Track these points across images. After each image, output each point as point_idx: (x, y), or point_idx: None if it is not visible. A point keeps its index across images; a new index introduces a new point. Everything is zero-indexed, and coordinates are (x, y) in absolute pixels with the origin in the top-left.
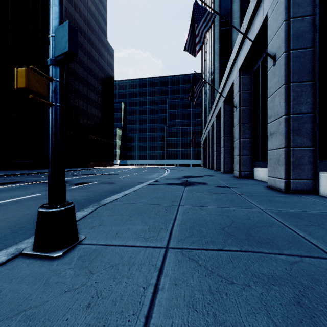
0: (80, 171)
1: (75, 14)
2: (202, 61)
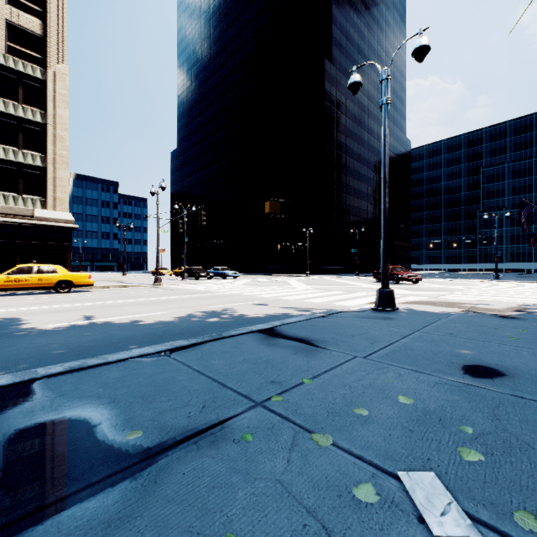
0: None
1: None
2: None
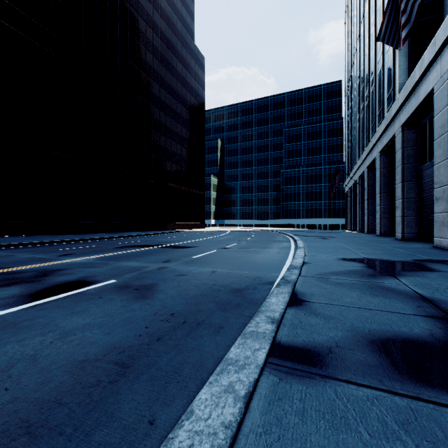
0: (145, 237)
1: (148, 5)
2: (348, 49)
